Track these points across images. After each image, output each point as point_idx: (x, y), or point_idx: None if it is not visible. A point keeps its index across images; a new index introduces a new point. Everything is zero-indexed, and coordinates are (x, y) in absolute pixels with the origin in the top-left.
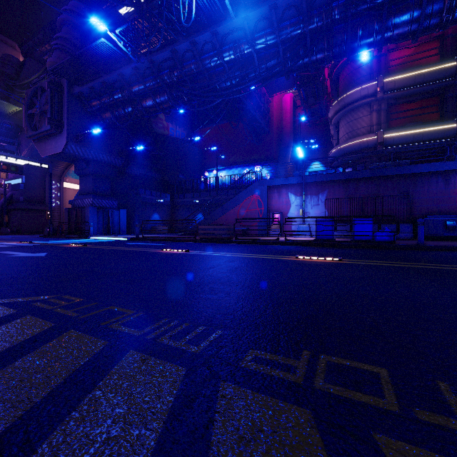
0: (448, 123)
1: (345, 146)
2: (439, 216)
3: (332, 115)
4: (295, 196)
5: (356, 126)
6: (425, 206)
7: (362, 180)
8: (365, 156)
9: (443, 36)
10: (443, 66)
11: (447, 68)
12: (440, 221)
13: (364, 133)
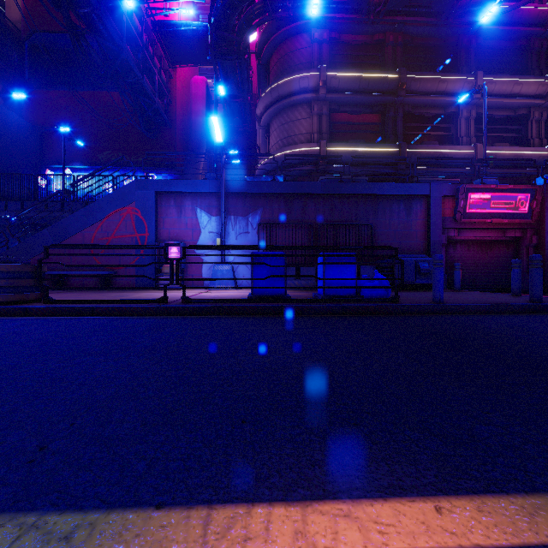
0: (392, 147)
1: (280, 154)
2: (408, 256)
3: (261, 111)
4: (209, 216)
5: (293, 131)
6: (386, 241)
7: (311, 198)
8: (305, 173)
9: (385, 42)
10: (387, 76)
11: (390, 80)
12: (412, 263)
13: (303, 142)
